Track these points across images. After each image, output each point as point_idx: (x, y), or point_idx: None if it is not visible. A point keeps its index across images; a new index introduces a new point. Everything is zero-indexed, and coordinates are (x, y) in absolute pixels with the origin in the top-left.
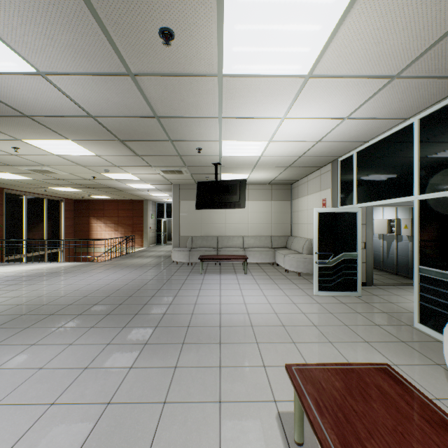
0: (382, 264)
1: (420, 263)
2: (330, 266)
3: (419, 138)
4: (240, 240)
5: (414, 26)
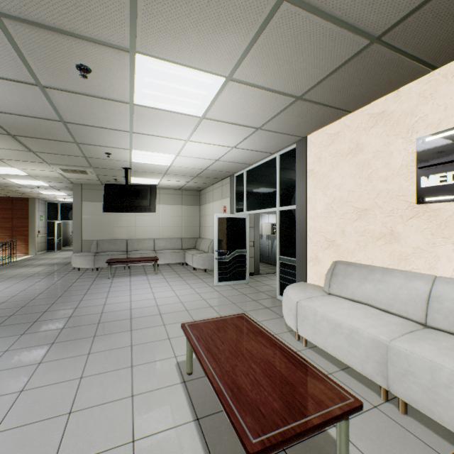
0: (268, 258)
1: (280, 254)
2: (227, 261)
3: (279, 168)
4: (151, 243)
5: (262, 105)
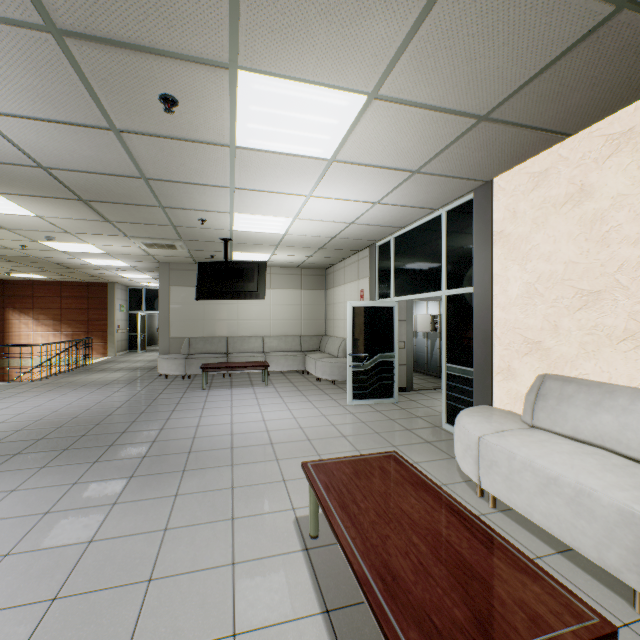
0: (426, 366)
1: (447, 361)
2: (366, 370)
3: (447, 232)
4: (259, 342)
5: (422, 135)
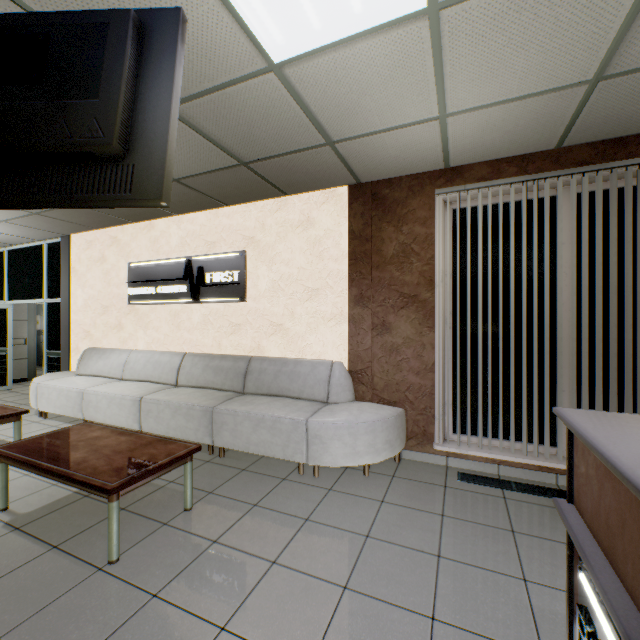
0: None
1: (49, 348)
2: None
3: (48, 258)
4: None
5: None
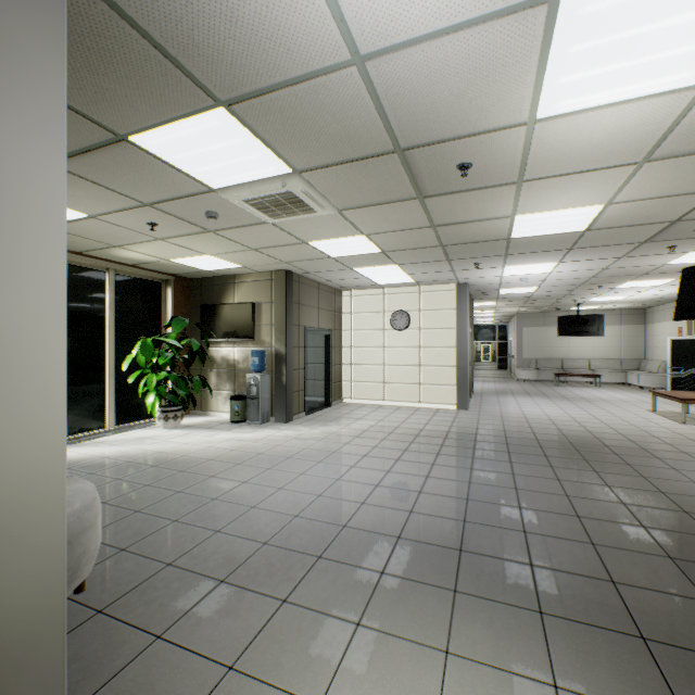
0: None
1: None
2: (681, 377)
3: None
4: (585, 362)
5: None
